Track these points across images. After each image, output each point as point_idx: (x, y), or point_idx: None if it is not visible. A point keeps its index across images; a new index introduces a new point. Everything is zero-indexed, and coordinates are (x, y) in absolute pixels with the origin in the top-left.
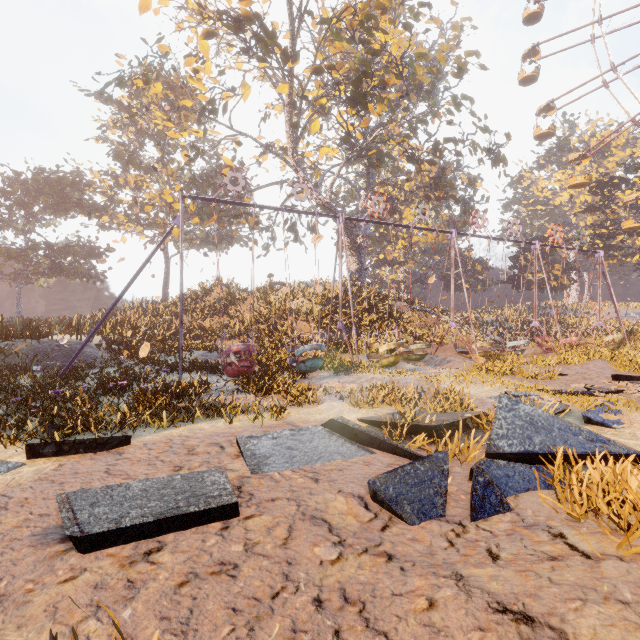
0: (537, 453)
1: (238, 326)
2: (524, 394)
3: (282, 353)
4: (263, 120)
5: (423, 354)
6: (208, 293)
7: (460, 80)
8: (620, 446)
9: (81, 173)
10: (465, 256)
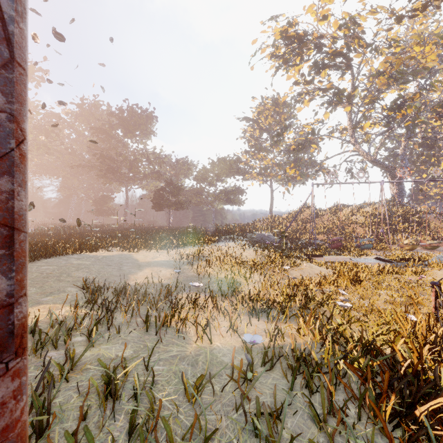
0: None
1: (322, 229)
2: None
3: (350, 242)
4: (330, 112)
5: (435, 246)
6: (302, 212)
7: None
8: None
9: (239, 157)
10: None
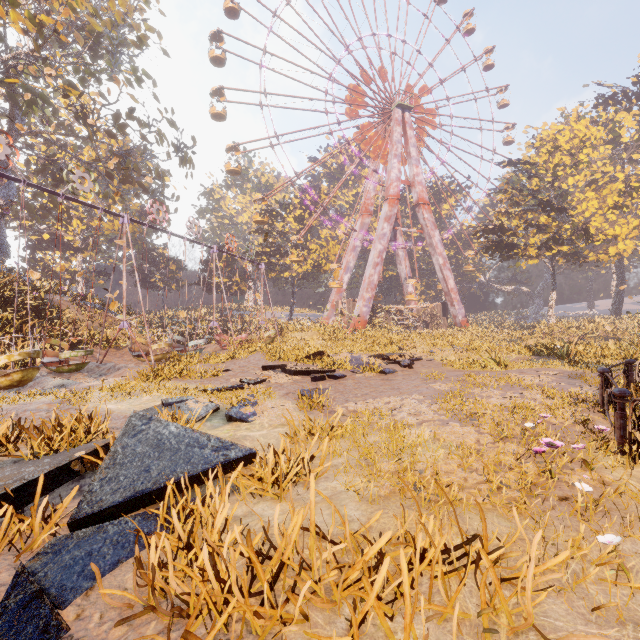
0: (150, 491)
1: None
2: (181, 400)
3: None
4: None
5: (81, 363)
6: None
7: (141, 52)
8: (240, 448)
9: None
10: (160, 253)
